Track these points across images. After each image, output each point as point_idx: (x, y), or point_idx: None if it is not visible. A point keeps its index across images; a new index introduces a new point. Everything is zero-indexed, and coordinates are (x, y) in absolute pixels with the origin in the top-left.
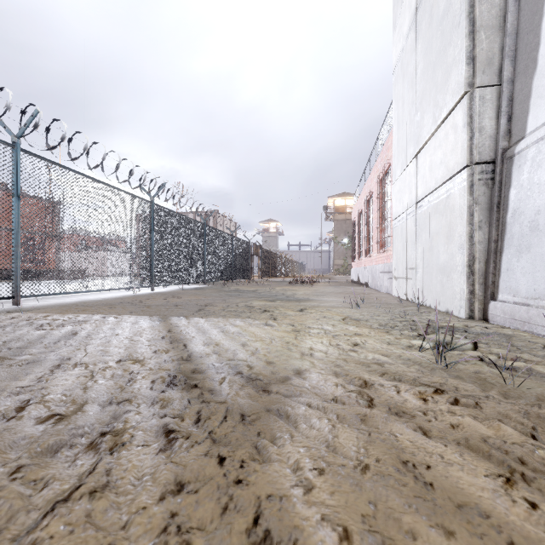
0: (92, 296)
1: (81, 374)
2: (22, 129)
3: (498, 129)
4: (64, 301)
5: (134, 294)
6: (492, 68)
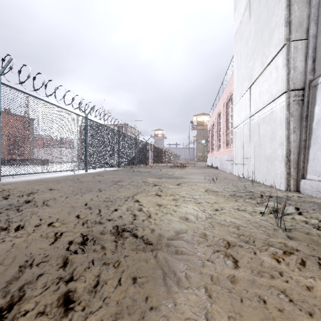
0: (48, 175)
1: (19, 235)
2: (2, 70)
3: (306, 68)
4: (30, 178)
5: (75, 173)
6: (302, 28)
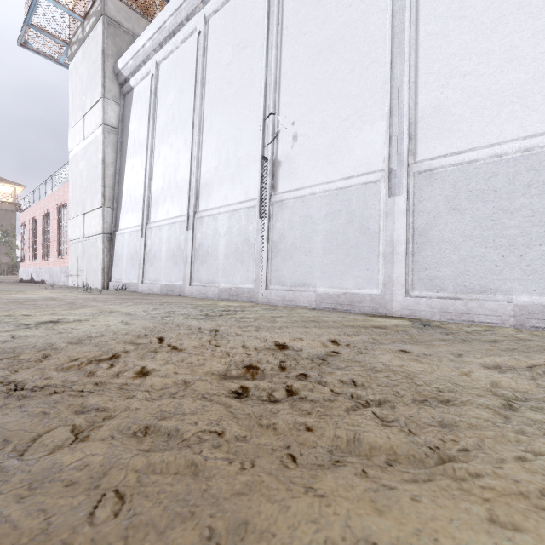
0: None
1: None
2: None
3: (113, 224)
4: None
5: None
6: (111, 202)
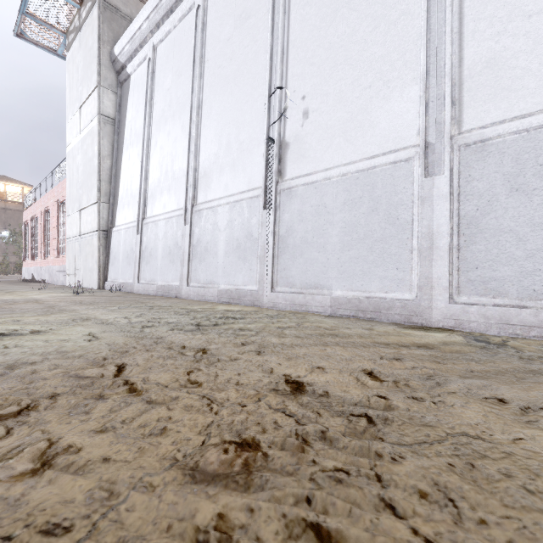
0: None
1: None
2: None
3: (109, 220)
4: None
5: None
6: (107, 197)
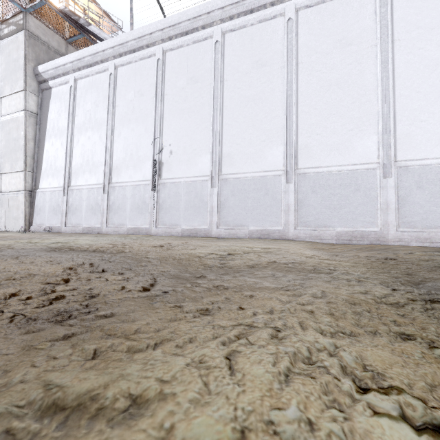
0: None
1: None
2: None
3: (33, 184)
4: None
5: None
6: (31, 167)
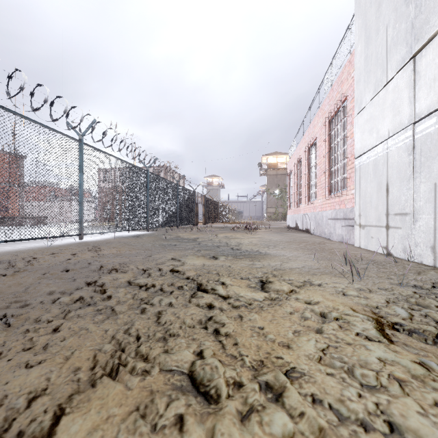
0: None
1: None
2: None
3: None
4: None
5: (53, 244)
6: None
